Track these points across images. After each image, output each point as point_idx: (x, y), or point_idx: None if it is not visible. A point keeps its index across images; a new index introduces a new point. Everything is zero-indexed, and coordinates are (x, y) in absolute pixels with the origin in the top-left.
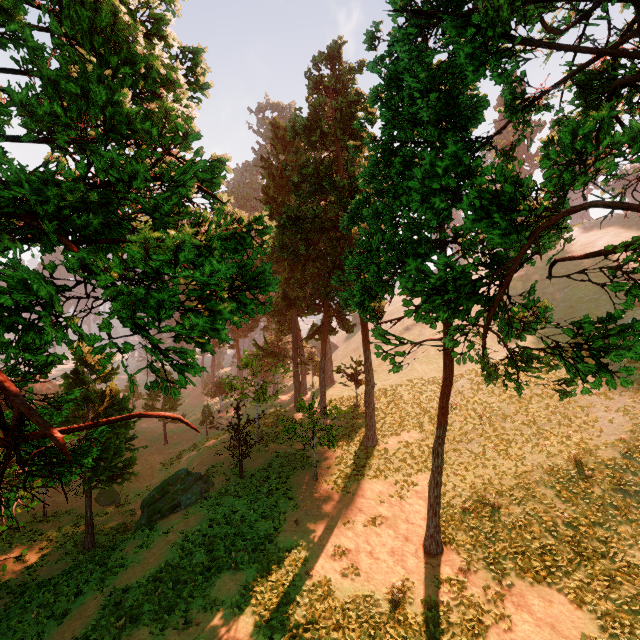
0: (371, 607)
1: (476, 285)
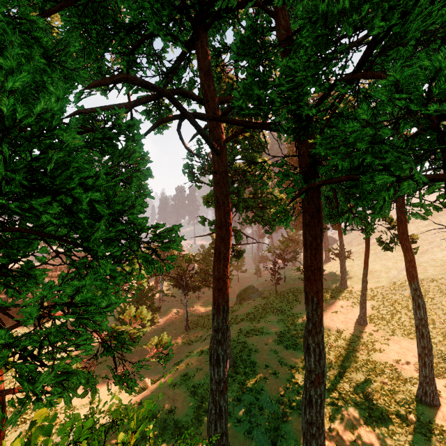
0: (327, 331)
1: (342, 213)
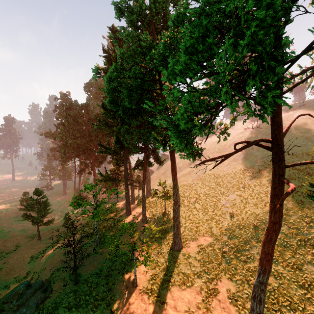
0: None
1: None
